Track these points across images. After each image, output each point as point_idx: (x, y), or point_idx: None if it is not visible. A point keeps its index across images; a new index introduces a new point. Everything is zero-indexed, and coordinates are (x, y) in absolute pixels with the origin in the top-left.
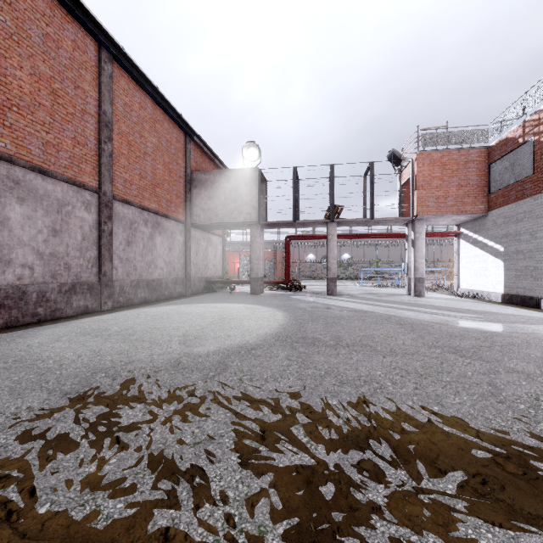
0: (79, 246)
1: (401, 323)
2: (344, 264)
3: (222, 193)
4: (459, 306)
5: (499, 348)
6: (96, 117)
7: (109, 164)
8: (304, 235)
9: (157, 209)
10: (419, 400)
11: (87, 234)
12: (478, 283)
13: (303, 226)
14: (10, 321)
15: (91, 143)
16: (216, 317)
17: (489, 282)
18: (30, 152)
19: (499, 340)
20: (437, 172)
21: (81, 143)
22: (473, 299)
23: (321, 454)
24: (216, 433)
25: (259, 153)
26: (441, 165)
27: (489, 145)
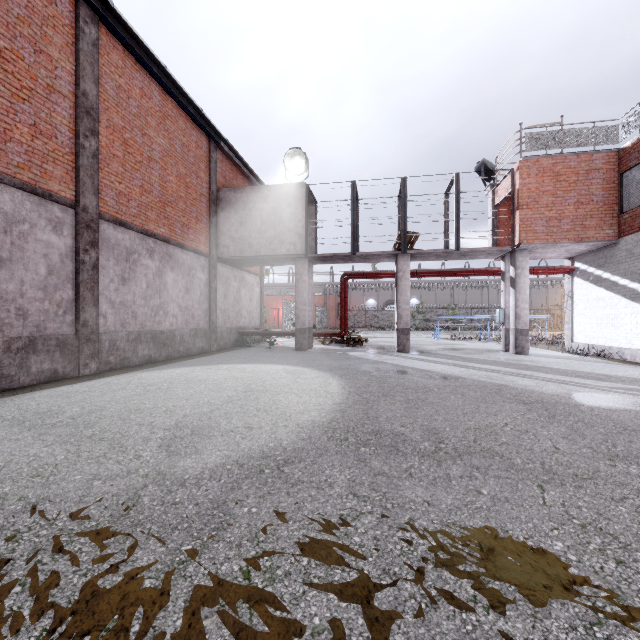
0: (42, 283)
1: (525, 401)
2: (411, 311)
3: (258, 217)
4: (588, 369)
5: None
6: (71, 99)
7: (93, 167)
8: (365, 272)
9: (168, 235)
10: None
11: (57, 266)
12: (604, 336)
13: (364, 261)
14: None
15: (62, 136)
16: (240, 389)
17: (620, 335)
18: None
19: None
20: (547, 185)
21: (45, 134)
22: (597, 357)
23: None
24: None
25: (306, 164)
26: (553, 176)
27: (621, 147)
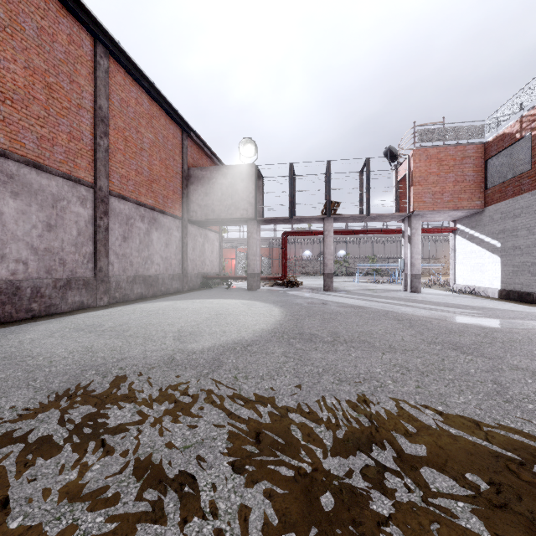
0: (74, 241)
1: (399, 319)
2: (340, 260)
3: (219, 189)
4: (456, 302)
5: (500, 344)
6: (92, 112)
7: (105, 159)
8: (300, 231)
9: (153, 204)
10: (422, 399)
11: (83, 229)
12: (475, 279)
13: (299, 223)
14: (4, 316)
15: (86, 138)
16: (212, 313)
17: (485, 278)
18: (24, 146)
19: (499, 336)
20: (433, 168)
21: (76, 138)
22: (470, 294)
23: (320, 459)
24: (208, 435)
25: (255, 150)
26: (438, 161)
27: (486, 141)
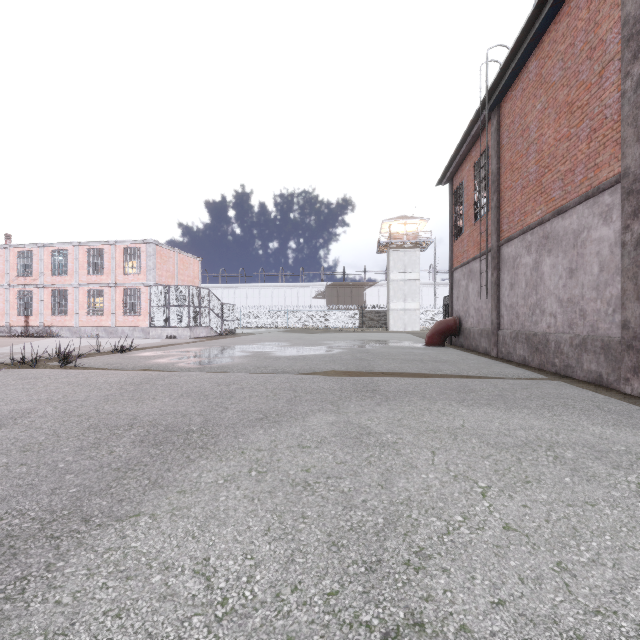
0: None
1: None
2: None
3: None
4: None
5: None
6: None
7: None
8: None
9: None
10: (177, 390)
11: None
12: None
13: None
14: None
15: None
16: None
17: None
18: None
19: None
20: None
21: None
22: None
23: (247, 381)
24: (284, 383)
25: None
26: None
27: None
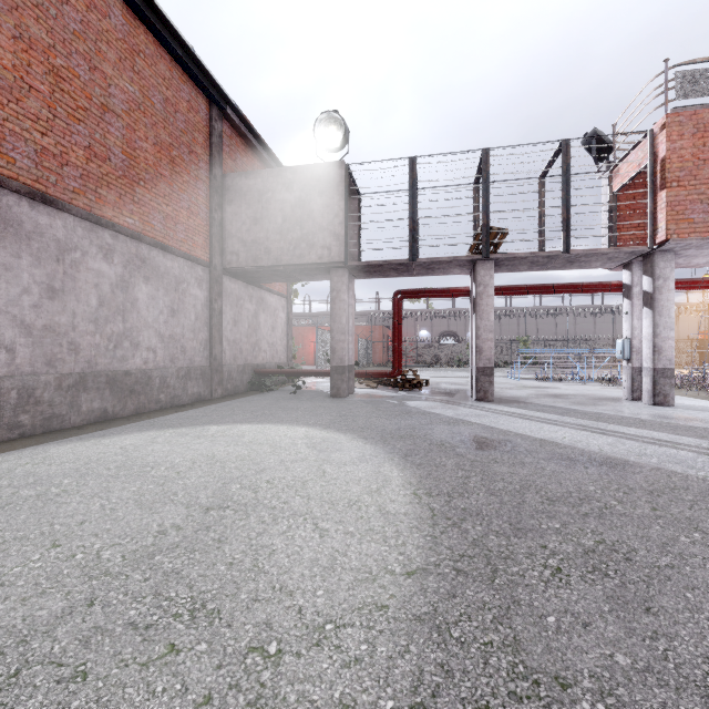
0: None
1: None
2: None
3: (278, 212)
4: None
5: None
6: None
7: None
8: (427, 289)
9: (139, 229)
10: None
11: None
12: None
13: (426, 273)
14: None
15: None
16: (202, 497)
17: None
18: None
19: None
20: None
21: None
22: None
23: None
24: None
25: (345, 134)
26: None
27: None
